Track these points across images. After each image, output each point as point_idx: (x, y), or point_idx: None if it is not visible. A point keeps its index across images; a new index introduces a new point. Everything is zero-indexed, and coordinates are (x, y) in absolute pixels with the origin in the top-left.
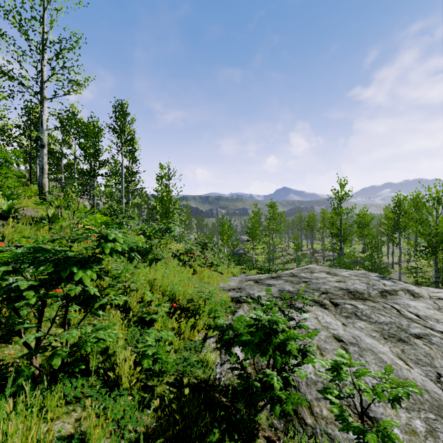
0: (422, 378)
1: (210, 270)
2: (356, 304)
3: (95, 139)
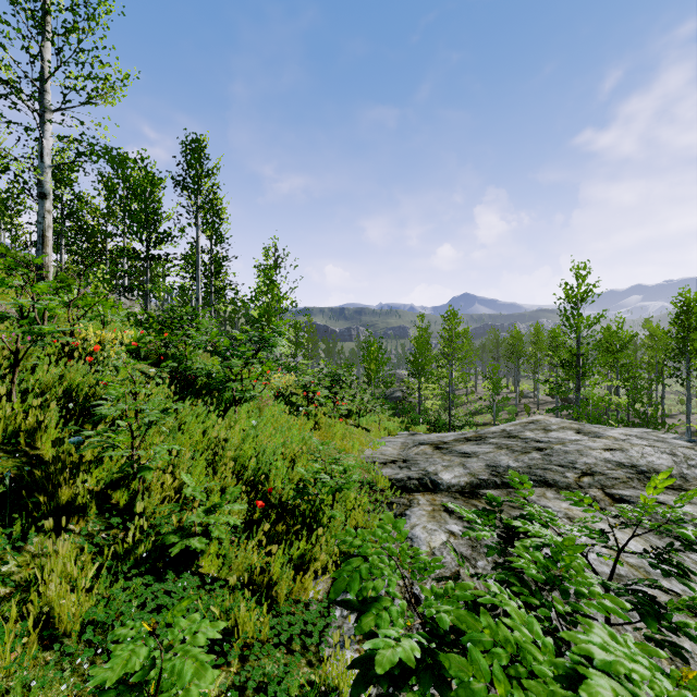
0: None
1: (347, 423)
2: (670, 502)
3: (148, 196)
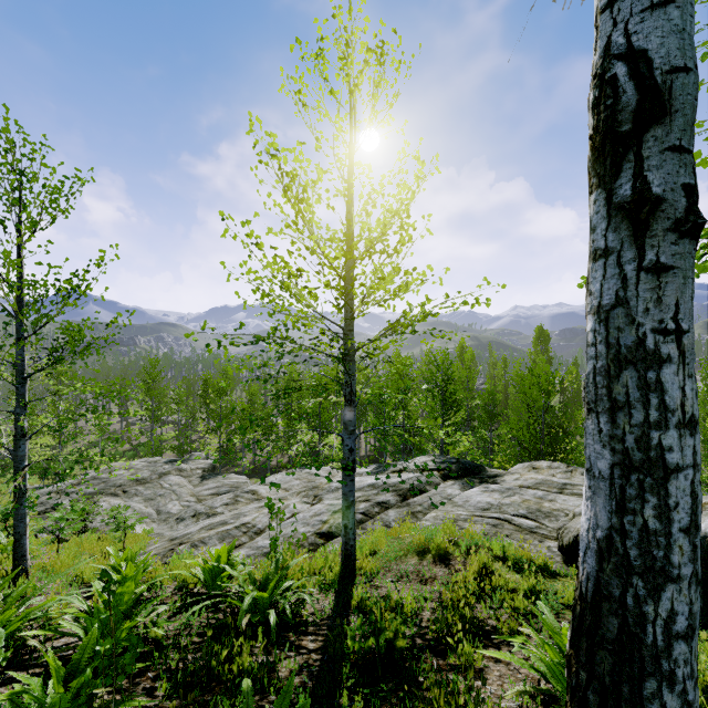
0: (150, 510)
1: None
2: (138, 488)
3: None
